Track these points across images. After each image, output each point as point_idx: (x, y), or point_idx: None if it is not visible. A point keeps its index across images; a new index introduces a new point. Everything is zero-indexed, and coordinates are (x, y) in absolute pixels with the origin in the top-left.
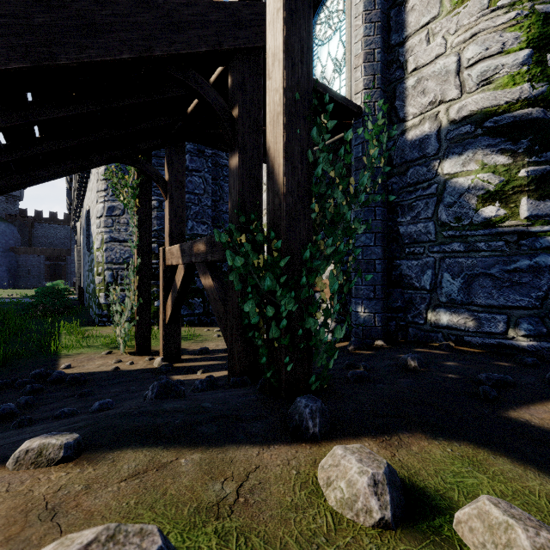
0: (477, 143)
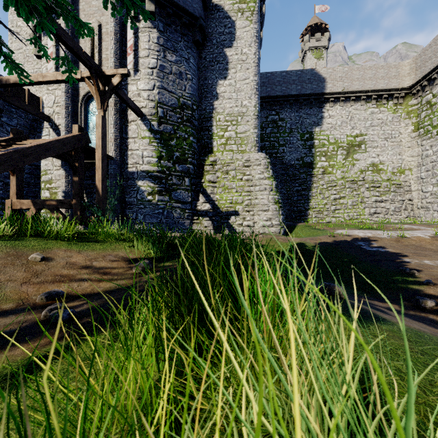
0: (147, 179)
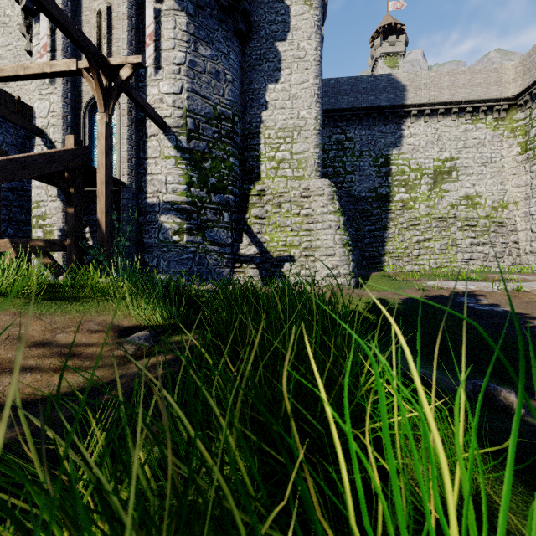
0: (172, 212)
